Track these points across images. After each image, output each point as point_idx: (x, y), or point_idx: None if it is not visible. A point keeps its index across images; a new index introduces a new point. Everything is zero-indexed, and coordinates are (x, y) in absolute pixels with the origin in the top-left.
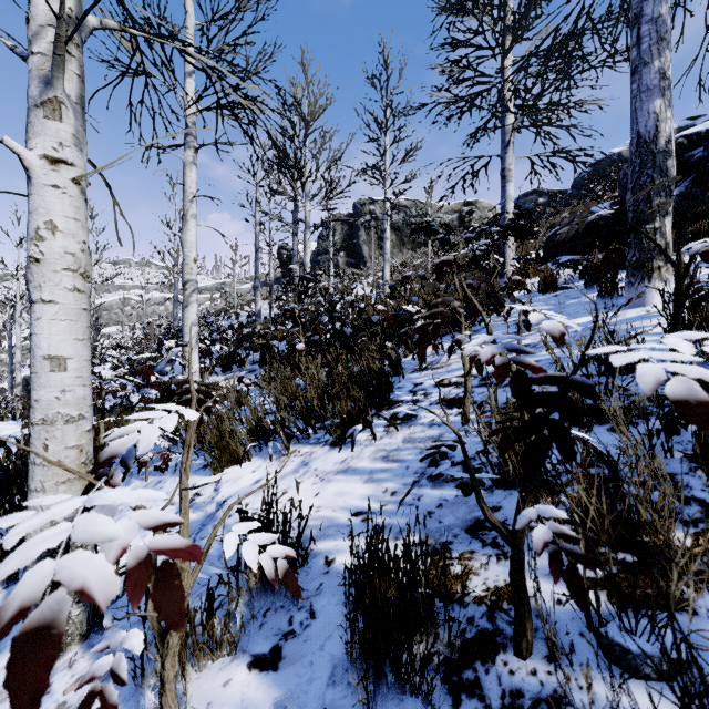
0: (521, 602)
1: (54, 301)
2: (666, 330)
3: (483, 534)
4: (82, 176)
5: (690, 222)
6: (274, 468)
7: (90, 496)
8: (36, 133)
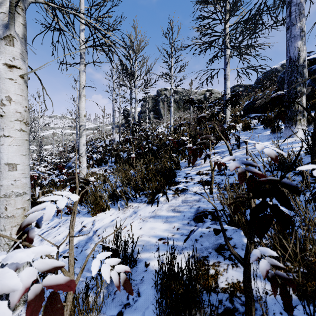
0: (249, 296)
1: (10, 136)
2: (306, 149)
3: (224, 252)
4: (24, 74)
5: (310, 98)
6: (120, 214)
7: (7, 255)
8: (1, 52)
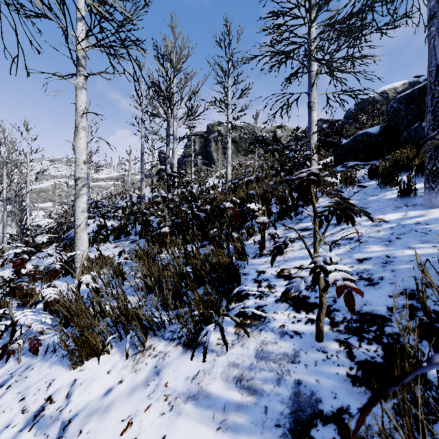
0: None
1: None
2: None
3: None
4: None
5: None
6: (127, 371)
7: None
8: None
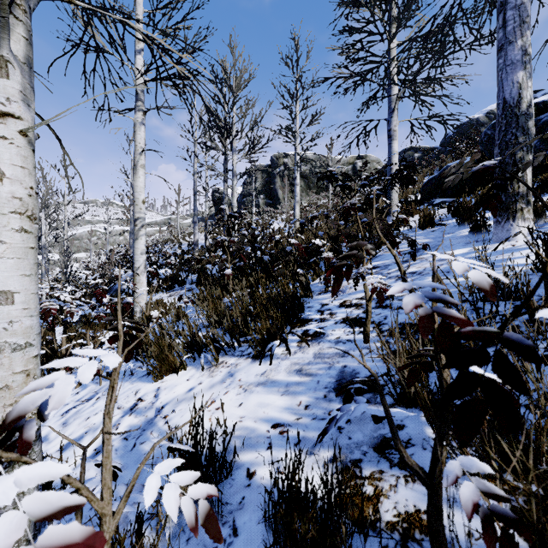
0: (439, 545)
1: (2, 241)
2: (534, 262)
3: (390, 453)
4: (28, 128)
5: (538, 172)
6: (205, 377)
7: None
8: None
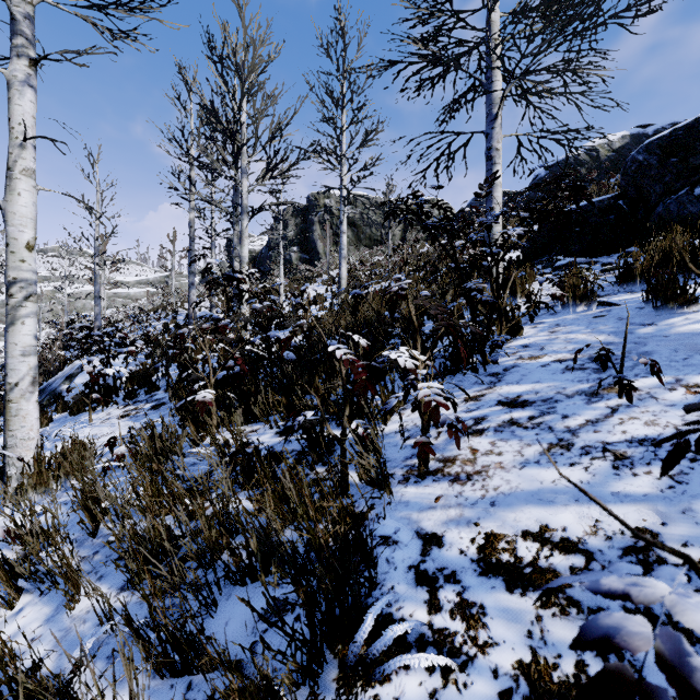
0: None
1: None
2: None
3: None
4: None
5: None
6: None
7: None
8: None
